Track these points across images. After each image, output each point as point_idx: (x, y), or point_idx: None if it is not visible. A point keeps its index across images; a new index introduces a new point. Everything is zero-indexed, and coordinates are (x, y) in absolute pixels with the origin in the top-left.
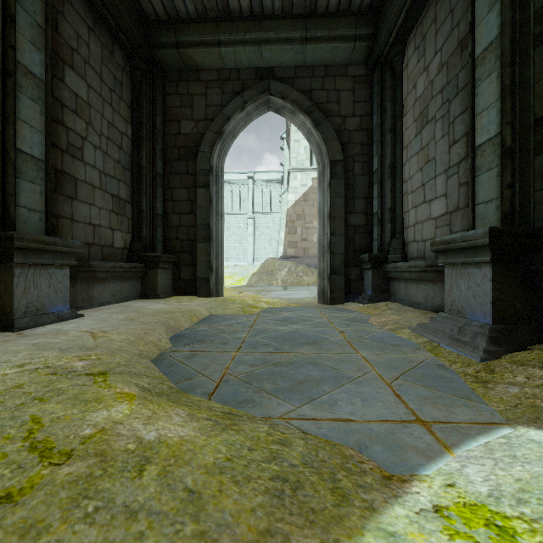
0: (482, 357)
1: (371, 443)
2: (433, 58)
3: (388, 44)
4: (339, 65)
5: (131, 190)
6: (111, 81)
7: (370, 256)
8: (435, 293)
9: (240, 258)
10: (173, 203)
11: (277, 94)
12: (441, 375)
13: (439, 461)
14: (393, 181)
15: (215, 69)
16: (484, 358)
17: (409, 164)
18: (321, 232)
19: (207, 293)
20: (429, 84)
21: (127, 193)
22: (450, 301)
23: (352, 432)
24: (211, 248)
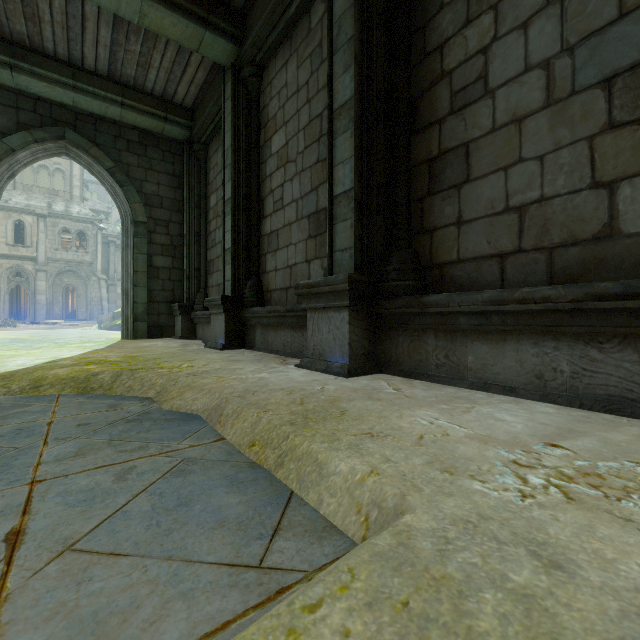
0: None
1: None
2: None
3: None
4: None
5: None
6: None
7: None
8: None
9: None
10: None
11: None
12: None
13: None
14: None
15: None
16: None
17: None
18: None
19: None
20: None
21: None
22: None
23: None
24: None
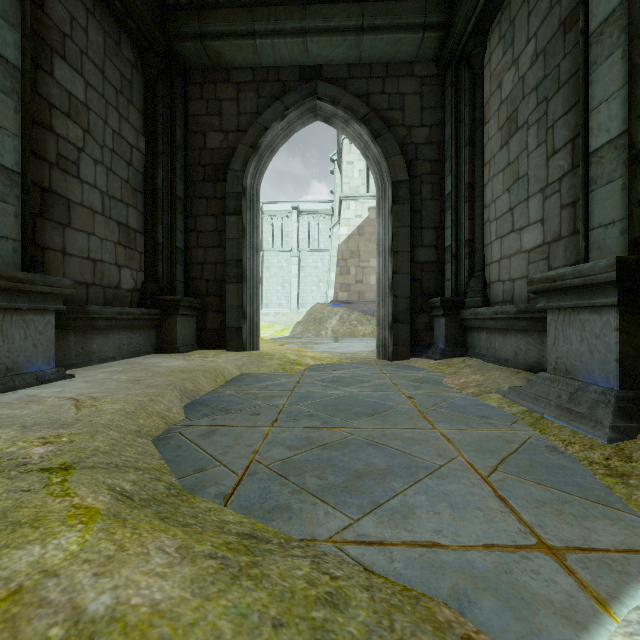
0: (610, 437)
1: (475, 592)
2: (525, 47)
3: (465, 34)
4: (404, 63)
5: (144, 217)
6: (117, 79)
7: (442, 300)
8: (529, 346)
9: (282, 304)
10: (197, 234)
11: (327, 98)
12: (556, 463)
13: (597, 632)
14: (471, 207)
15: (249, 67)
16: (612, 438)
17: (492, 184)
18: (380, 270)
19: (239, 346)
20: (520, 81)
21: (139, 222)
22: (554, 358)
23: (443, 569)
24: (244, 290)
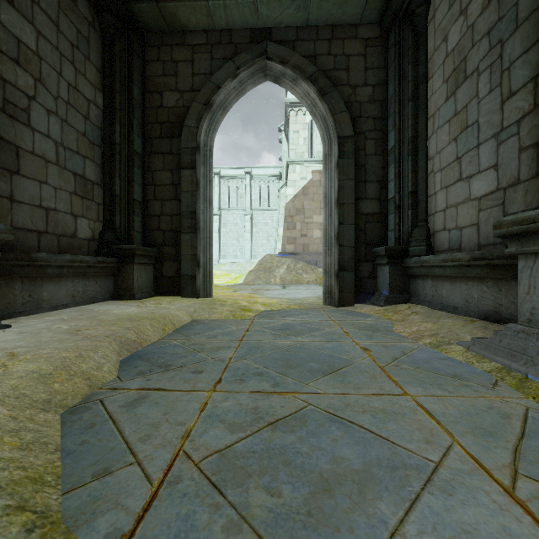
0: None
1: None
2: None
3: None
4: (348, 26)
5: (102, 170)
6: (73, 34)
7: (387, 249)
8: (483, 294)
9: (237, 255)
10: (154, 187)
11: (276, 58)
12: None
13: None
14: (414, 160)
15: (203, 31)
16: None
17: (436, 136)
18: (327, 221)
19: (193, 292)
20: (468, 29)
21: (96, 174)
22: (528, 308)
23: None
24: (198, 239)
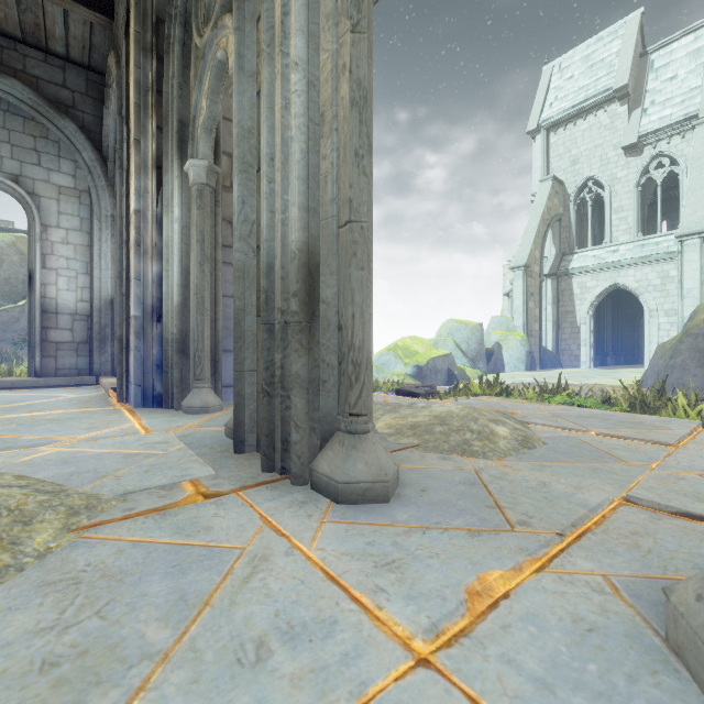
0: None
1: None
2: None
3: None
4: None
5: (611, 334)
6: (608, 309)
7: None
8: None
9: None
10: (624, 336)
11: None
12: None
13: None
14: None
15: None
16: None
17: None
18: None
19: (638, 364)
20: None
21: (610, 336)
22: None
23: None
24: (639, 350)
